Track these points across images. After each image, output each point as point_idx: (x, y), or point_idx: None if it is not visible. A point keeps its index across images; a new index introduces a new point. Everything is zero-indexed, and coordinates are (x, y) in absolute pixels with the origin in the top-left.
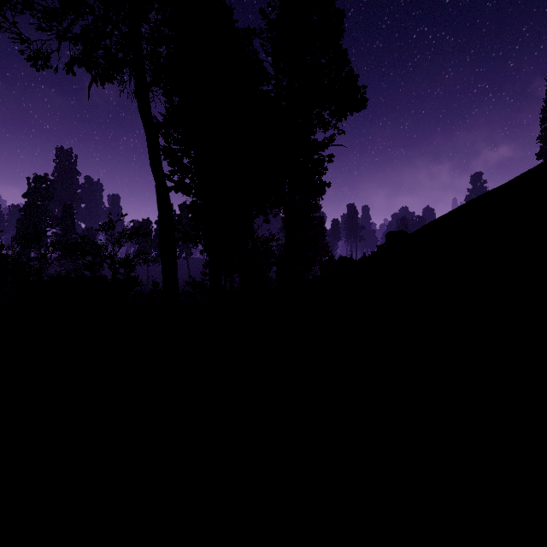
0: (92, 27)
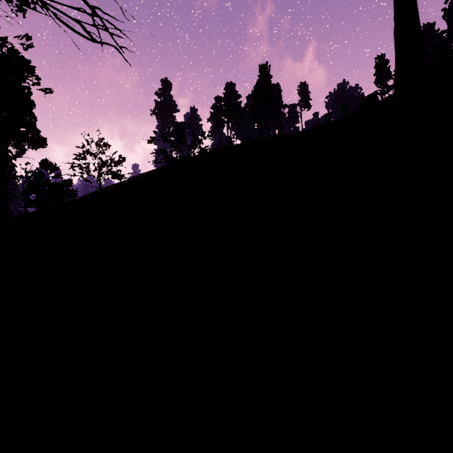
0: None
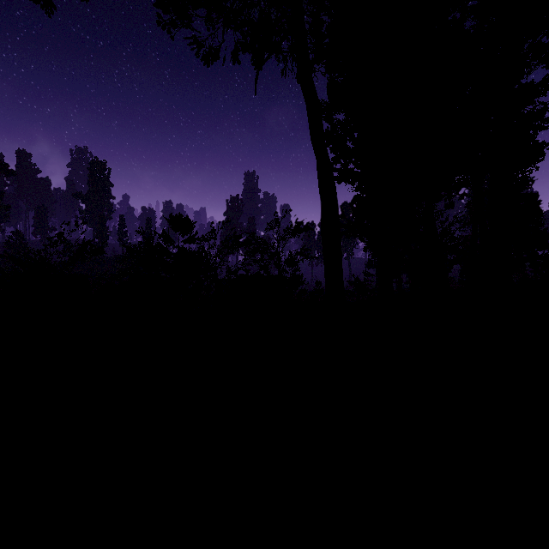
0: (254, 6)
